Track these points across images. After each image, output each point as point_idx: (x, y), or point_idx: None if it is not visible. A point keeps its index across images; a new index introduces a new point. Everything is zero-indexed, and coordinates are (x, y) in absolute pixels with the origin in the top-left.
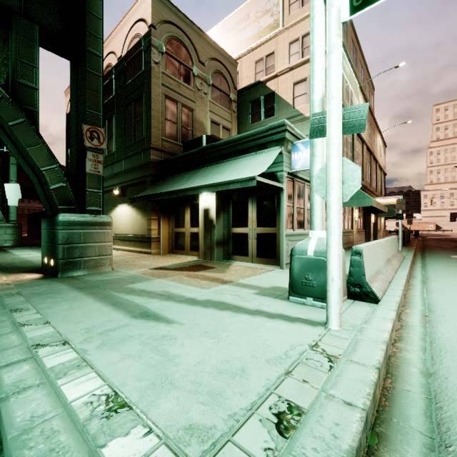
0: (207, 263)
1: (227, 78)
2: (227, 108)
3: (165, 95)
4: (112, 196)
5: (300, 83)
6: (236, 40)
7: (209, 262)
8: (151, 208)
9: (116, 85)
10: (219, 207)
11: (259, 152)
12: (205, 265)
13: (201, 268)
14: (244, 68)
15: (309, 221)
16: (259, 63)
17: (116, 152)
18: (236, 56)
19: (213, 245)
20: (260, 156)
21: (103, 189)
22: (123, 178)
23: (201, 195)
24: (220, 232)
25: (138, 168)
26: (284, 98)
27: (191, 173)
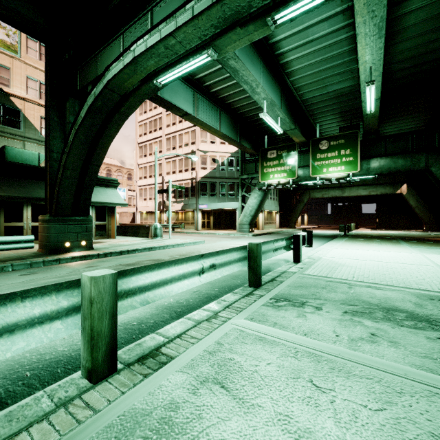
0: None
1: None
2: None
3: None
4: None
5: None
6: None
7: None
8: None
9: None
10: None
11: (106, 188)
12: None
13: (97, 242)
14: None
15: None
16: None
17: None
18: None
19: None
20: (109, 190)
21: None
22: None
23: None
24: None
25: None
26: (32, 122)
27: None
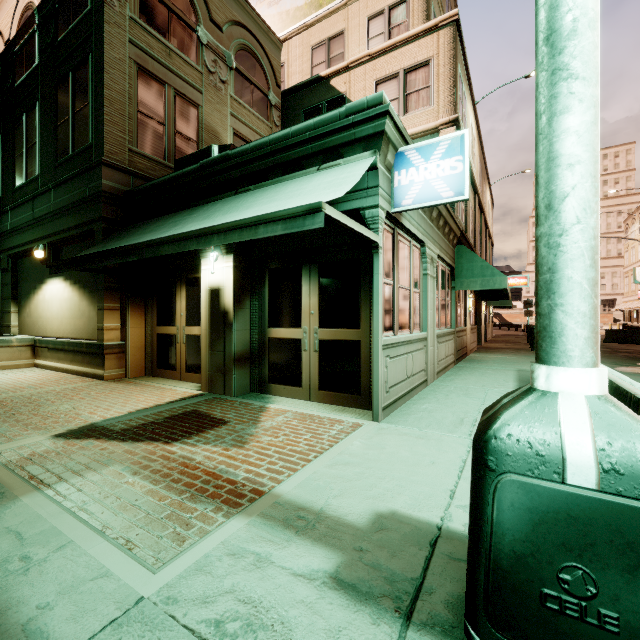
0: (212, 407)
1: (264, 64)
2: (264, 116)
3: (137, 64)
4: (36, 263)
5: (388, 82)
6: (280, 9)
7: (219, 401)
8: (103, 285)
9: (41, 43)
10: (242, 285)
11: (326, 166)
12: (206, 412)
13: (193, 424)
14: (293, 58)
15: (417, 315)
16: (318, 49)
17: (40, 175)
18: (280, 35)
19: (229, 363)
20: (329, 172)
21: (18, 249)
22: (51, 227)
23: (204, 260)
24: (244, 336)
25: (78, 206)
26: None
27: (182, 213)
